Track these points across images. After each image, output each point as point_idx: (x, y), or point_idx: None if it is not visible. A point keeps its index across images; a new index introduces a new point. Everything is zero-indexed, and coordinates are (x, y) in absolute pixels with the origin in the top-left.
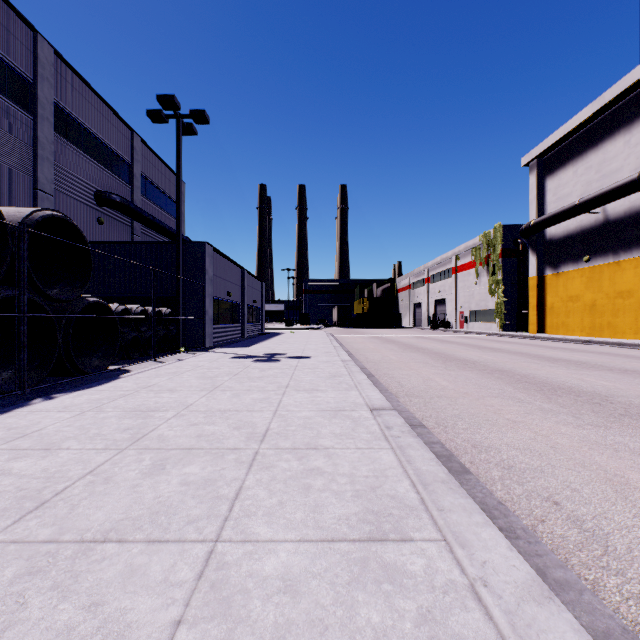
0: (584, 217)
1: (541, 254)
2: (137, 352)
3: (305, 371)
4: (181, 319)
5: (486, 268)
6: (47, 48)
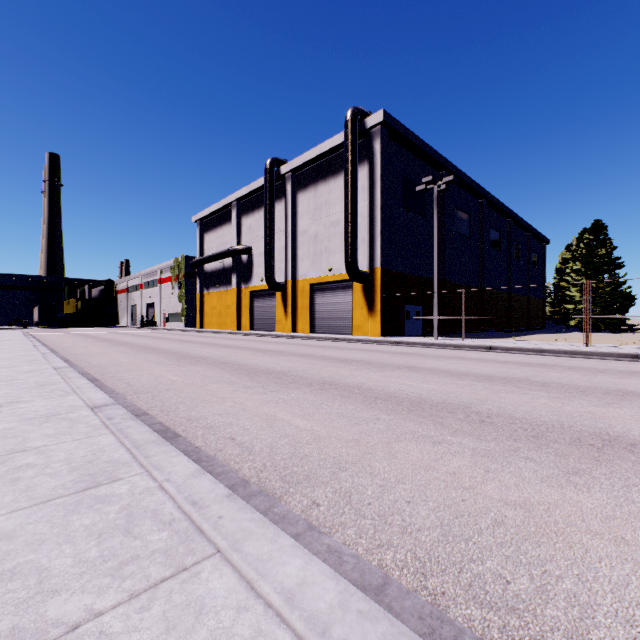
0: (218, 263)
1: (203, 280)
2: None
3: (6, 343)
4: None
5: (178, 283)
6: None
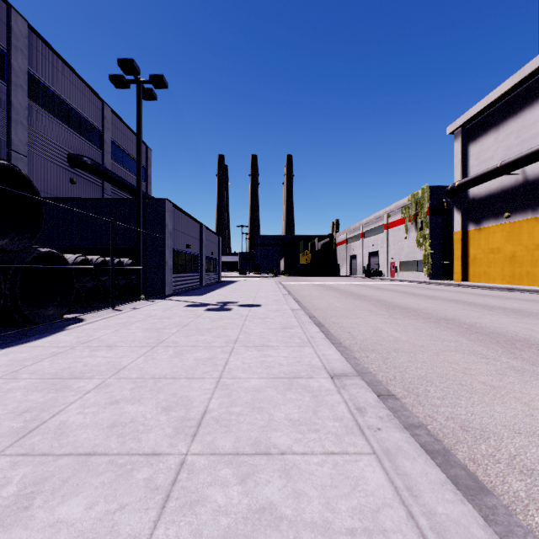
0: (504, 178)
1: (464, 211)
2: (98, 300)
3: (255, 321)
4: (141, 269)
5: (414, 224)
6: (21, 22)
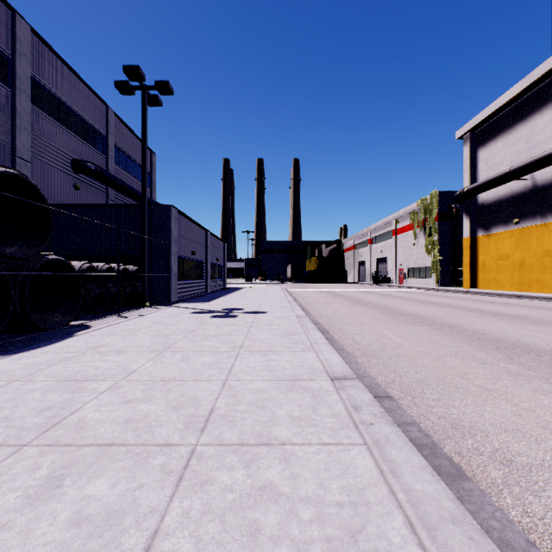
0: (513, 184)
1: (473, 217)
2: (103, 307)
3: (261, 328)
4: (147, 276)
5: (423, 230)
6: (25, 27)
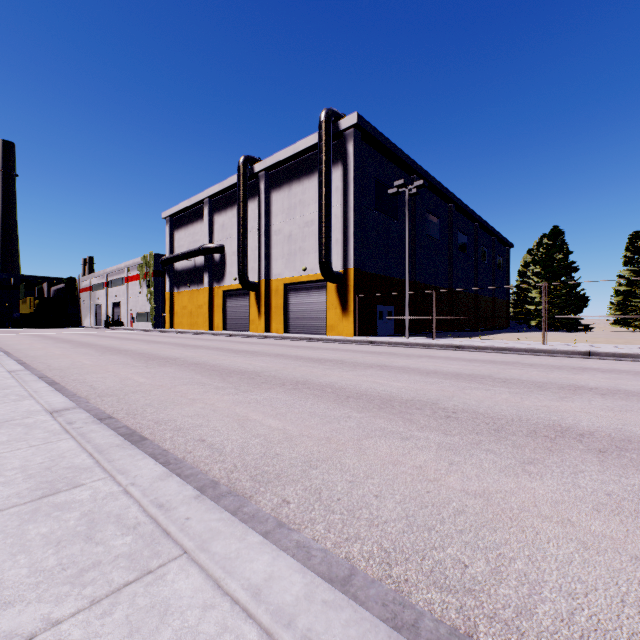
0: (189, 261)
1: (173, 278)
2: None
3: None
4: None
5: (146, 282)
6: None
